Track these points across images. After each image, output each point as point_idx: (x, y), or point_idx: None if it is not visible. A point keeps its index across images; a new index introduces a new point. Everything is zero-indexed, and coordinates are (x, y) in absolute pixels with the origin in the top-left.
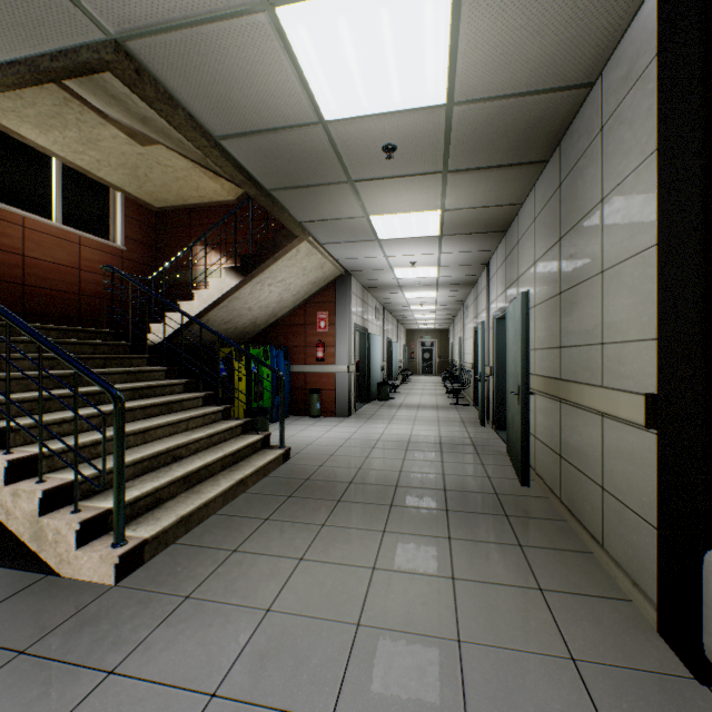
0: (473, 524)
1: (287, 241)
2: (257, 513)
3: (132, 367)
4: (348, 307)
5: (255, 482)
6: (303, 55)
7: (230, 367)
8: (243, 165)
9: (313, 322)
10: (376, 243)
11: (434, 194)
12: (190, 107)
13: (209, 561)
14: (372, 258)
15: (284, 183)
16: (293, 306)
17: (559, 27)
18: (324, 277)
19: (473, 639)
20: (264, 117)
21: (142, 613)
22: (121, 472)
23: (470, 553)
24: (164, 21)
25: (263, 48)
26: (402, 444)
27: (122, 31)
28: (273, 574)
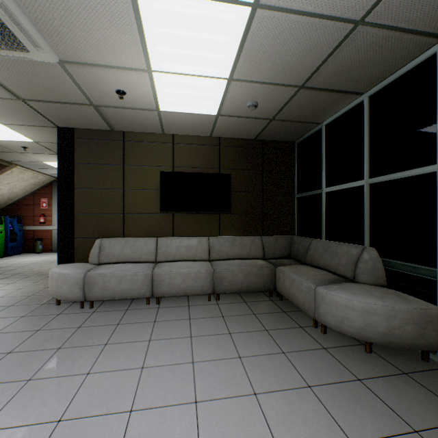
0: None
1: (3, 168)
2: None
3: None
4: None
5: None
6: None
7: None
8: None
9: (39, 203)
10: None
11: None
12: None
13: None
14: None
15: None
16: (25, 195)
17: (50, 135)
18: (42, 181)
19: (6, 296)
20: None
21: None
22: None
23: (37, 284)
24: None
25: None
26: None
27: None
28: None
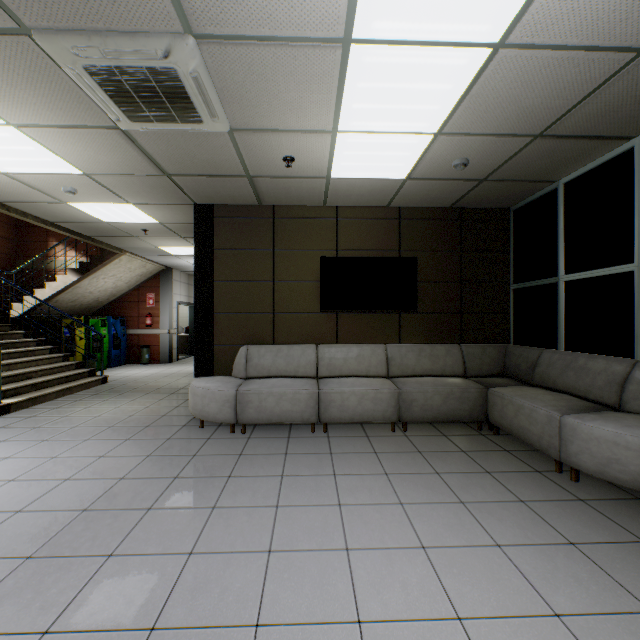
0: (178, 396)
1: (111, 256)
2: (74, 399)
3: (0, 331)
4: (170, 291)
5: (79, 391)
6: (85, 210)
7: (73, 331)
8: (70, 228)
9: (144, 300)
10: (174, 256)
11: (186, 242)
12: (36, 215)
13: (44, 410)
14: (179, 262)
15: (97, 235)
16: (129, 289)
17: (182, 214)
18: (149, 271)
19: (137, 415)
20: (75, 219)
21: (12, 420)
22: (0, 374)
23: (163, 402)
24: (21, 201)
25: (67, 208)
26: (186, 374)
27: (2, 201)
28: (72, 411)
